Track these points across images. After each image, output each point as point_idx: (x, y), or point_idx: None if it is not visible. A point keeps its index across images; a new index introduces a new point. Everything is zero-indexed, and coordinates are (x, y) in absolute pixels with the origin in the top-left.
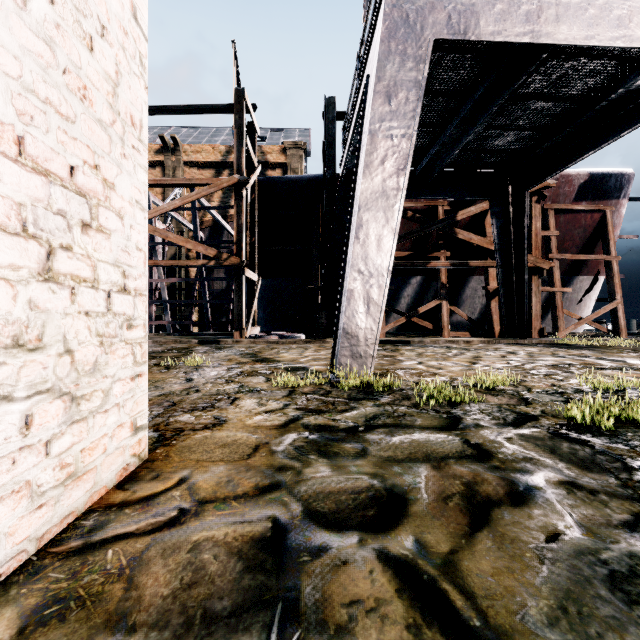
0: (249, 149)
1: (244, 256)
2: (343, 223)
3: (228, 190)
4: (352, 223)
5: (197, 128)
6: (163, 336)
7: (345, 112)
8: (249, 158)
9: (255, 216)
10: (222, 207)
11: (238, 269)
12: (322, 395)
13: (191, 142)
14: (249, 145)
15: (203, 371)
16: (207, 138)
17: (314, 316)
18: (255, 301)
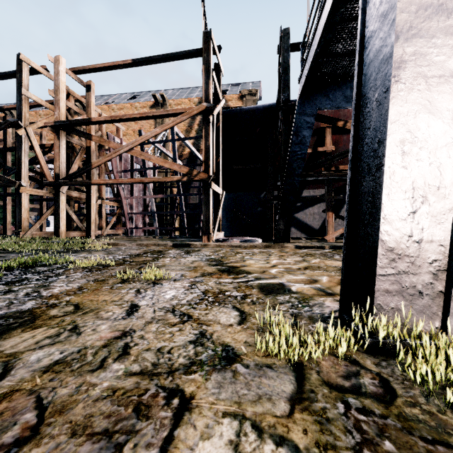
0: (215, 82)
1: (211, 172)
2: (301, 135)
3: (200, 131)
4: (366, 79)
5: (179, 89)
6: (150, 239)
7: (297, 43)
8: (215, 93)
9: (220, 140)
10: (194, 137)
11: (206, 183)
12: (385, 406)
13: (174, 99)
14: (215, 78)
15: (159, 289)
16: (185, 95)
17: (269, 223)
18: (220, 210)
